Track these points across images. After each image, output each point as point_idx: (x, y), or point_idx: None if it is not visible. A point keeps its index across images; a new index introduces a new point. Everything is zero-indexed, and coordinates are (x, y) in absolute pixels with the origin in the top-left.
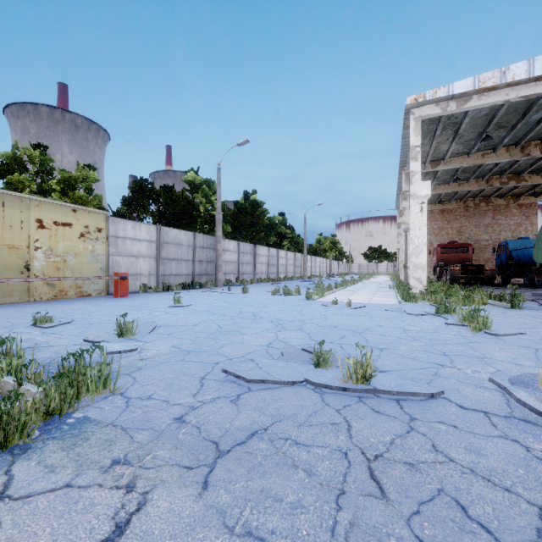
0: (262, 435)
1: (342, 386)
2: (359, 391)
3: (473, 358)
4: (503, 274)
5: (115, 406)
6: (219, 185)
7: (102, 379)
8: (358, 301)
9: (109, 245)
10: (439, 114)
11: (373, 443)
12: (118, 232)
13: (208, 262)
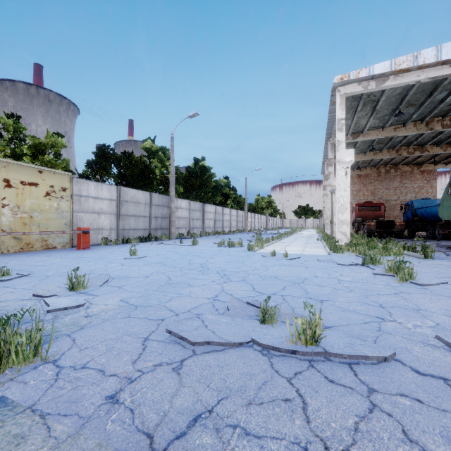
0: (205, 421)
1: (291, 348)
2: (309, 354)
3: (410, 310)
4: (409, 228)
5: (42, 381)
6: (173, 152)
7: (31, 347)
8: (293, 252)
9: (73, 203)
10: (361, 92)
11: (336, 430)
12: (81, 191)
13: (163, 218)
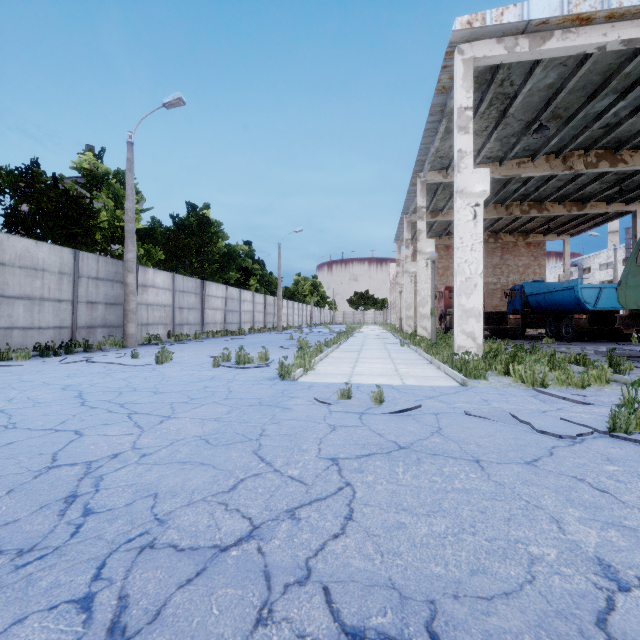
0: None
1: None
2: None
3: None
4: None
5: None
6: (131, 173)
7: None
8: (383, 381)
9: None
10: (500, 59)
11: None
12: None
13: (110, 304)
